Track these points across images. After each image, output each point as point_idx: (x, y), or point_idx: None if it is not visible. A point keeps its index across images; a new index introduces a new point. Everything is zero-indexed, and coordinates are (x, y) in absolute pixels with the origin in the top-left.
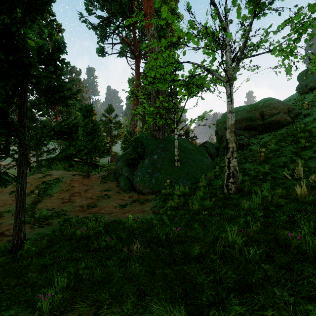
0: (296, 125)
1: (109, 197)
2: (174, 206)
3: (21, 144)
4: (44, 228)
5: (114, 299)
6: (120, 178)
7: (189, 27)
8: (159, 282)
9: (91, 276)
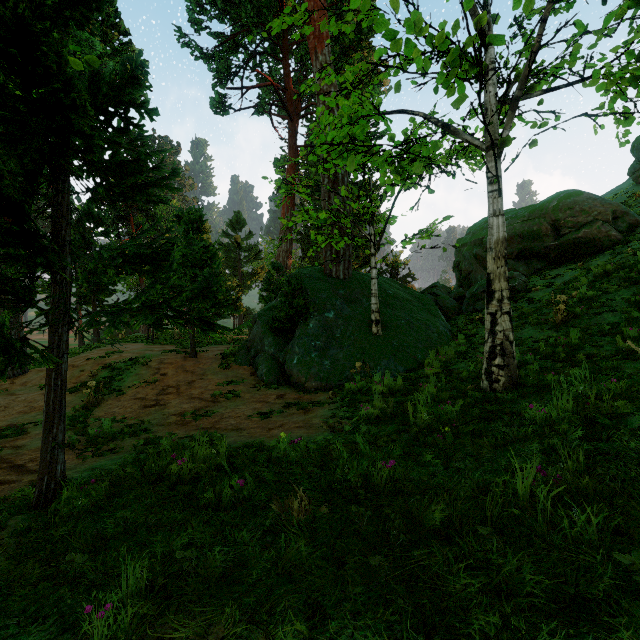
0: (631, 246)
1: (236, 396)
2: (373, 416)
3: (56, 280)
4: (105, 457)
5: (254, 622)
6: (259, 359)
7: (409, 27)
8: (357, 586)
9: (200, 564)
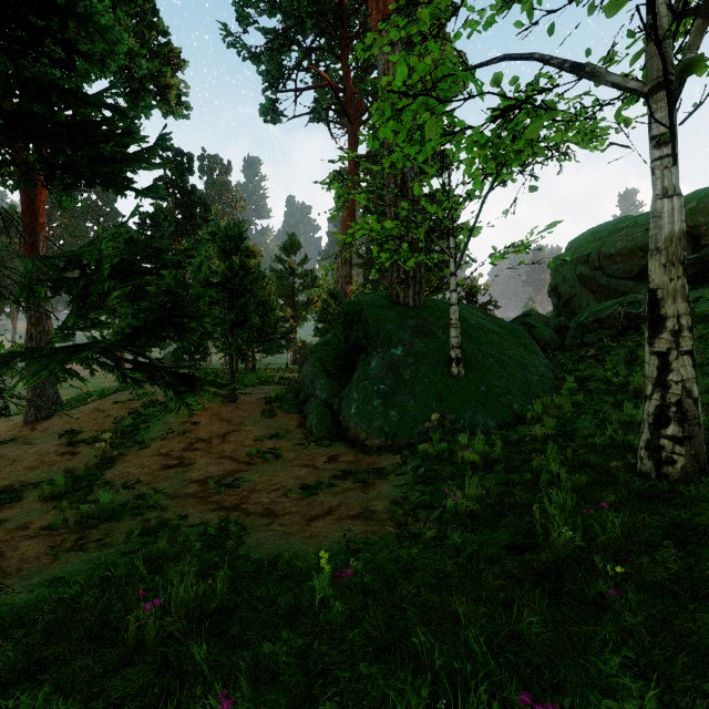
0: None
1: (277, 456)
2: (467, 511)
3: None
4: (83, 554)
5: None
6: (309, 406)
7: None
8: None
9: None
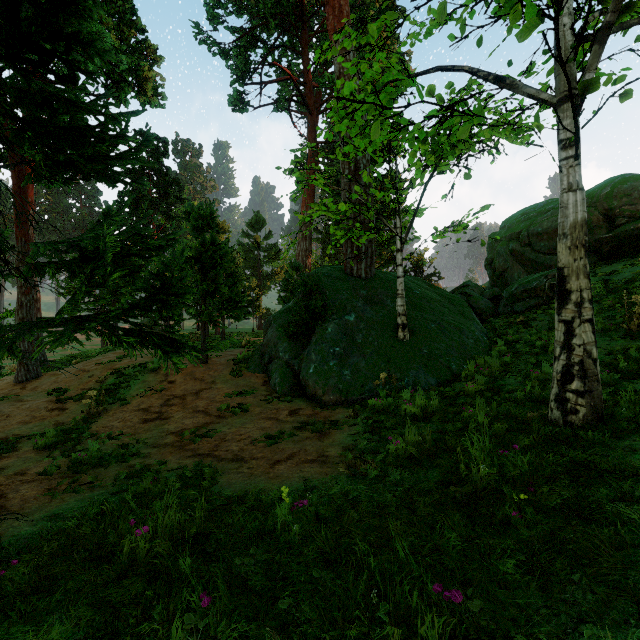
0: None
1: (245, 410)
2: (406, 454)
3: None
4: (76, 495)
5: None
6: (273, 367)
7: None
8: None
9: None
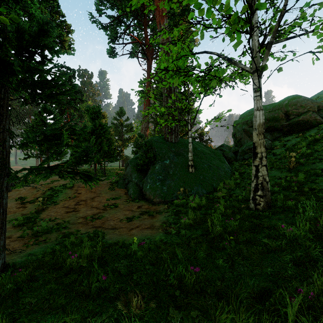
0: None
1: (116, 206)
2: (188, 224)
3: None
4: (38, 246)
5: None
6: (129, 185)
7: None
8: None
9: None
